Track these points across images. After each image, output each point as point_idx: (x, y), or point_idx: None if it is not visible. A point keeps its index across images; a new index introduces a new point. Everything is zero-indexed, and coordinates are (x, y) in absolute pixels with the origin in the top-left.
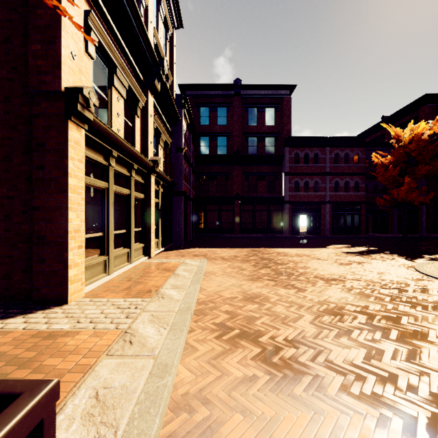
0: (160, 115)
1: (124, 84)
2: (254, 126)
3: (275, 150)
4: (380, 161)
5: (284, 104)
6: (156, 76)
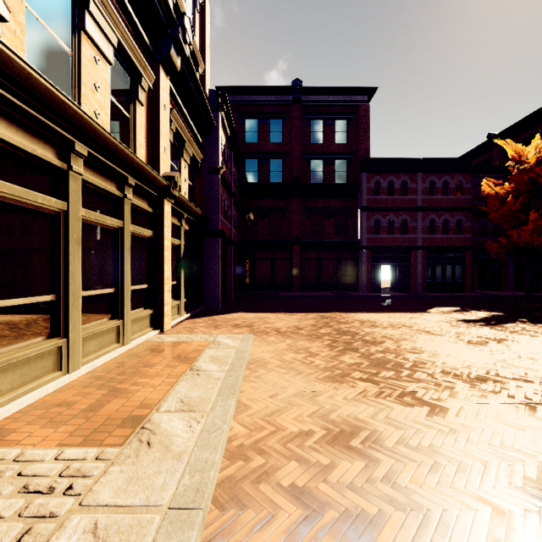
0: (183, 114)
1: (107, 35)
2: (319, 145)
3: (348, 178)
4: (493, 191)
5: (360, 114)
6: (172, 44)
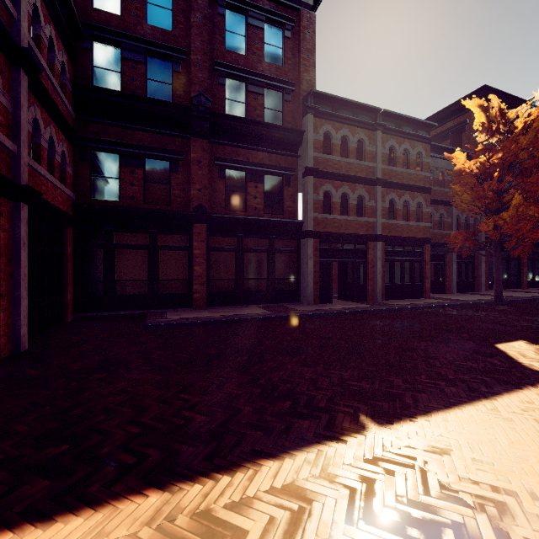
0: None
1: None
2: (239, 56)
3: (284, 121)
4: (465, 166)
5: (302, 24)
6: None
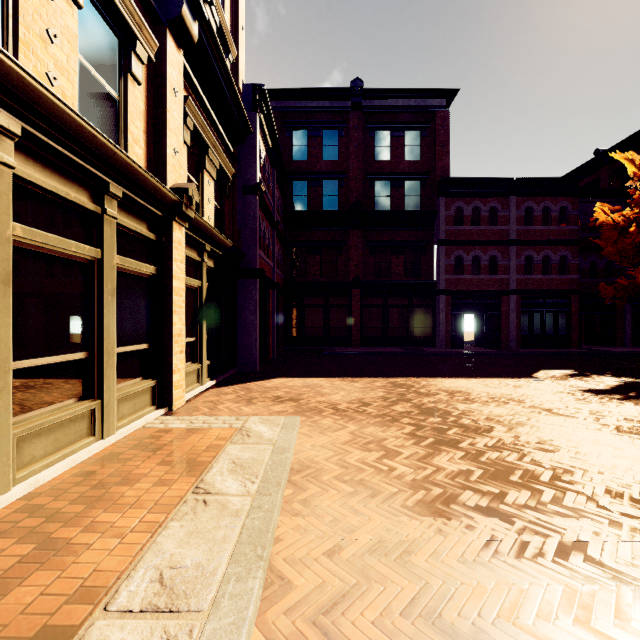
0: (206, 109)
1: None
2: (385, 162)
3: (421, 203)
4: (609, 219)
5: (437, 123)
6: None
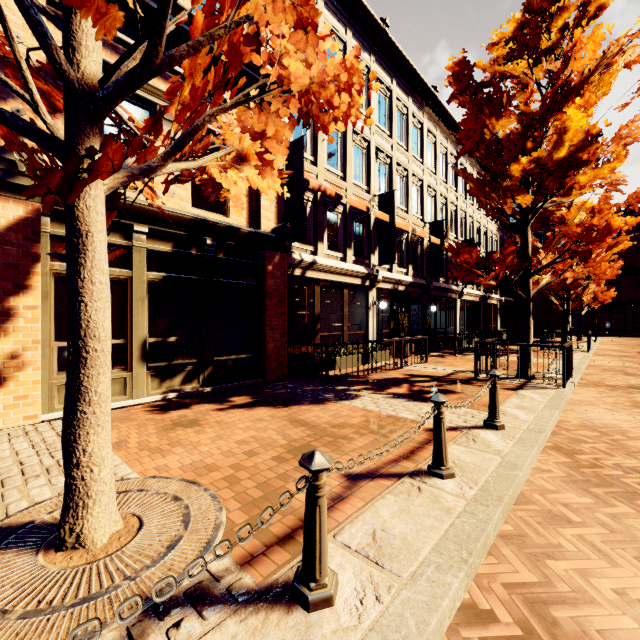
0: None
1: None
2: None
3: None
4: None
5: None
6: None
